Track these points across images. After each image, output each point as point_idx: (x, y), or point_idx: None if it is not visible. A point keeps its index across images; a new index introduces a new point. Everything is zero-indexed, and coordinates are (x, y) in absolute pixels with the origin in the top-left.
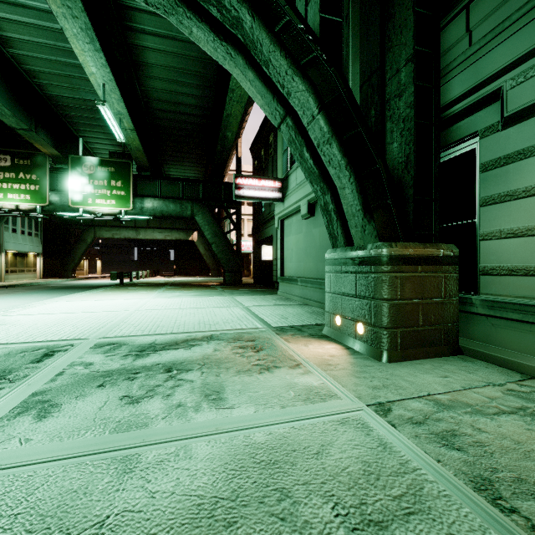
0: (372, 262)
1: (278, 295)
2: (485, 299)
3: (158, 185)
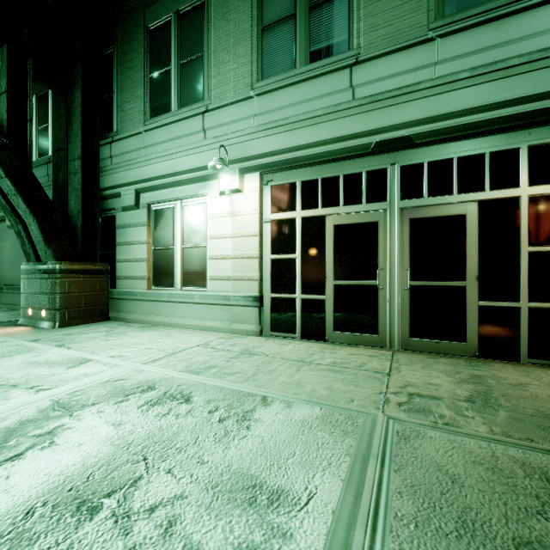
0: (50, 272)
1: None
2: (118, 291)
3: None
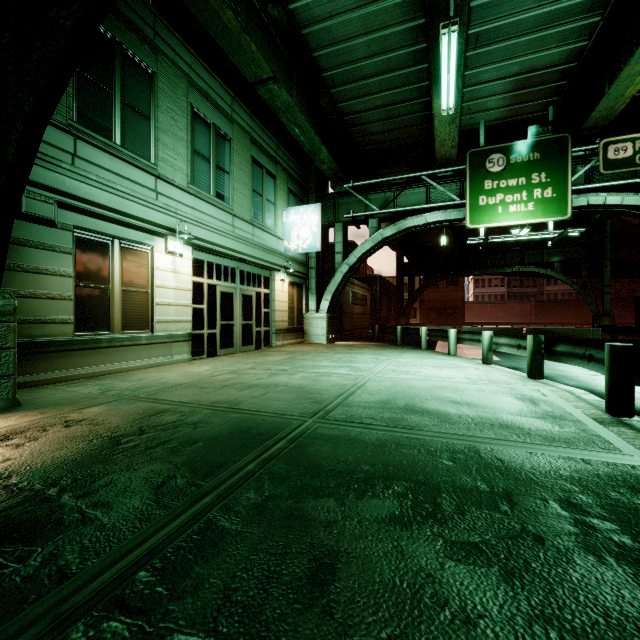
0: None
1: None
2: None
3: None
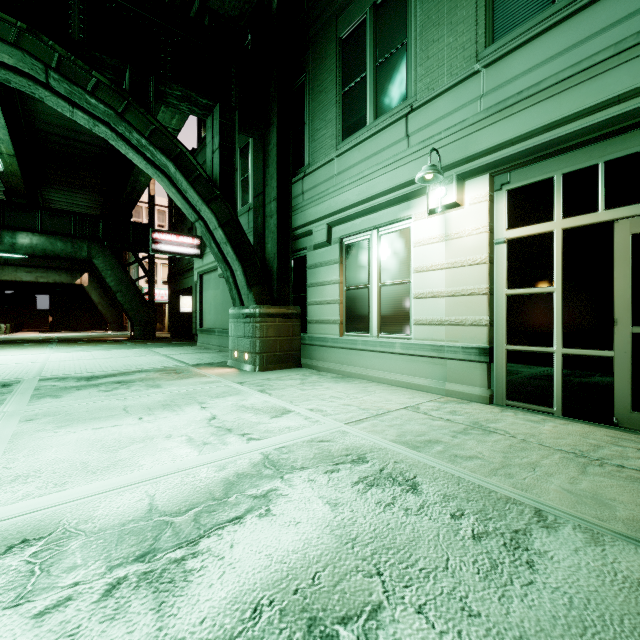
0: (251, 316)
1: (198, 346)
2: (309, 336)
3: (38, 217)
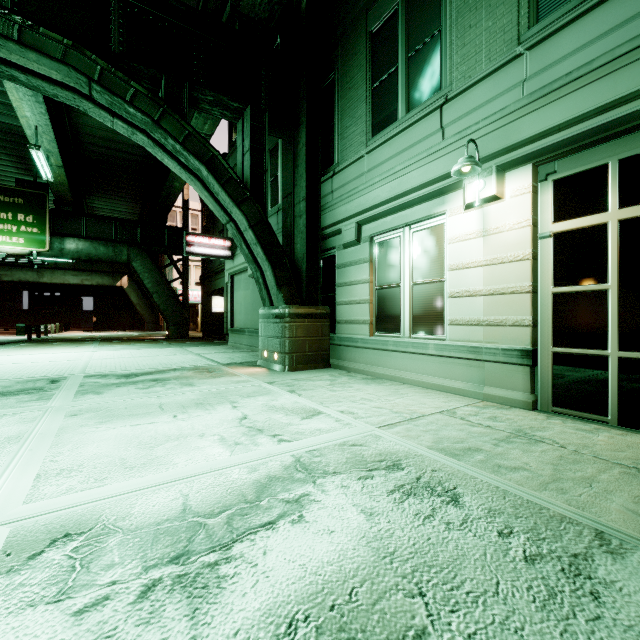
0: (281, 316)
1: (229, 346)
2: (338, 336)
3: (83, 224)
